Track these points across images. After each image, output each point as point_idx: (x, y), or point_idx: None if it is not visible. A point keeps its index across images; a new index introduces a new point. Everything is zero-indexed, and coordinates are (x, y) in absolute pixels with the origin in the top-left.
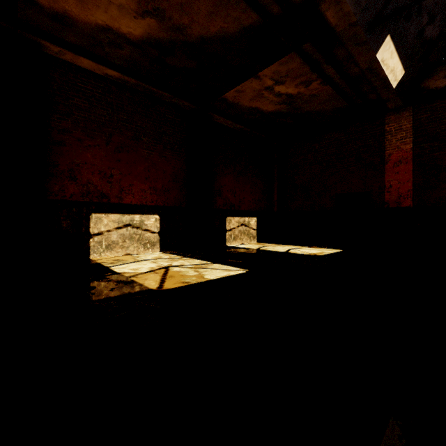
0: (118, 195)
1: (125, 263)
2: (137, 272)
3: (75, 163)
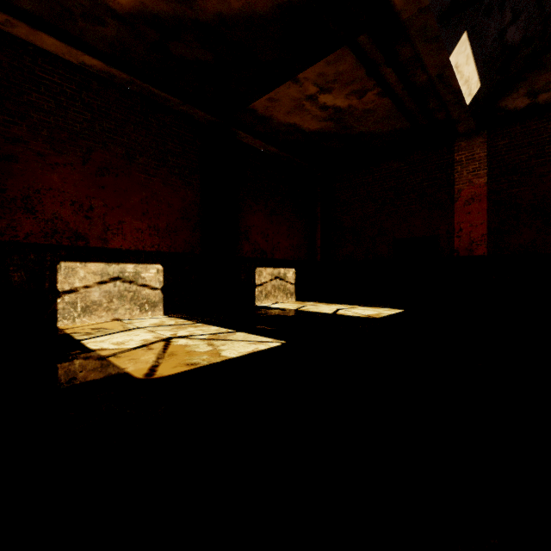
0: (102, 236)
1: (108, 333)
2: (121, 349)
3: (33, 188)
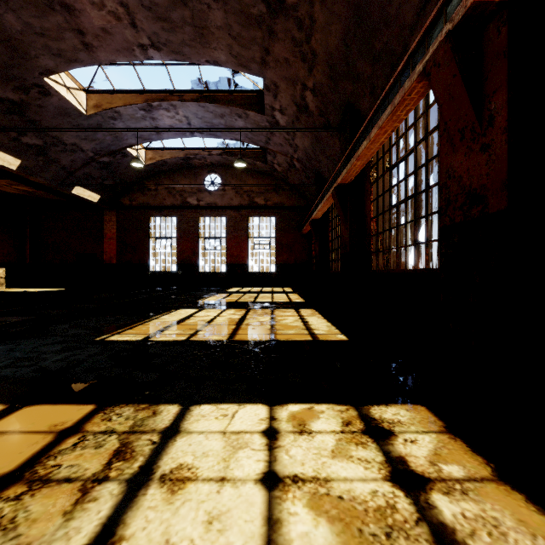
0: None
1: None
2: None
3: None
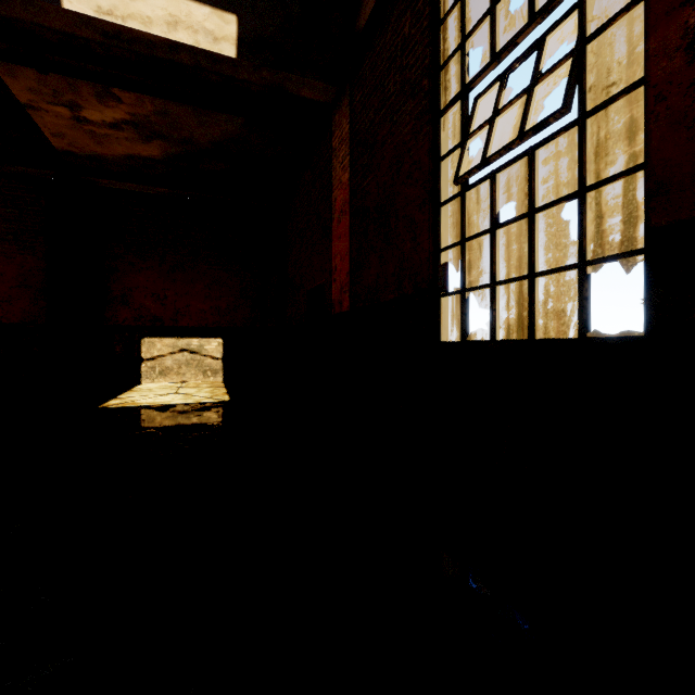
0: None
1: None
2: None
3: None
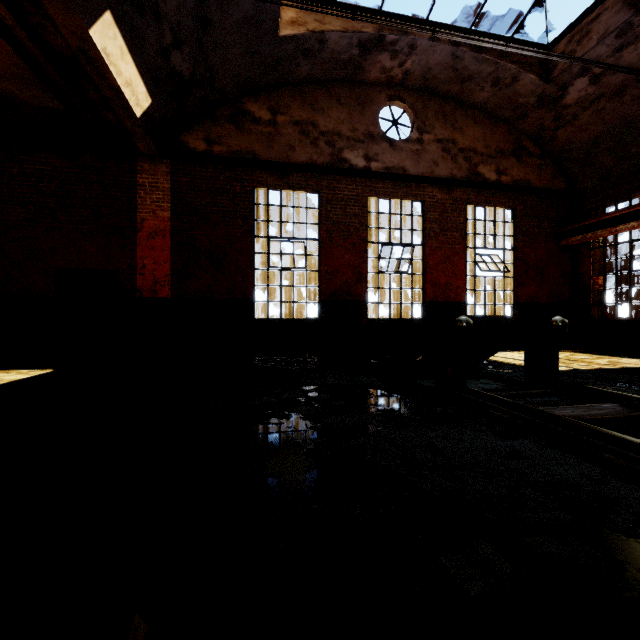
0: None
1: None
2: None
3: None
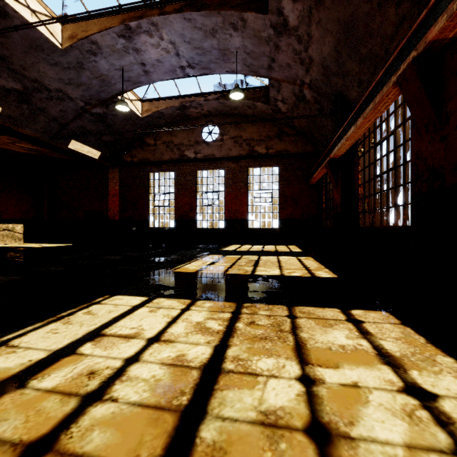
0: None
1: None
2: None
3: None
